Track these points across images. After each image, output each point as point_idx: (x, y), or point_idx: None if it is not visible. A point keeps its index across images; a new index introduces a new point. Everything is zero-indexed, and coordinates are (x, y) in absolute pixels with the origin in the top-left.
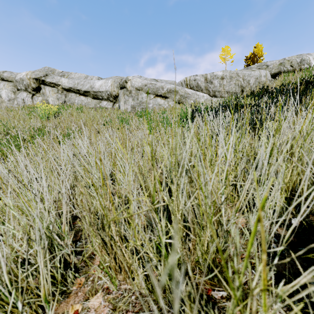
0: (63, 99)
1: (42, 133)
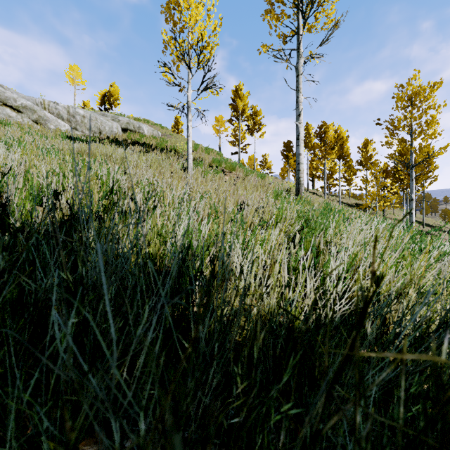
0: None
1: None
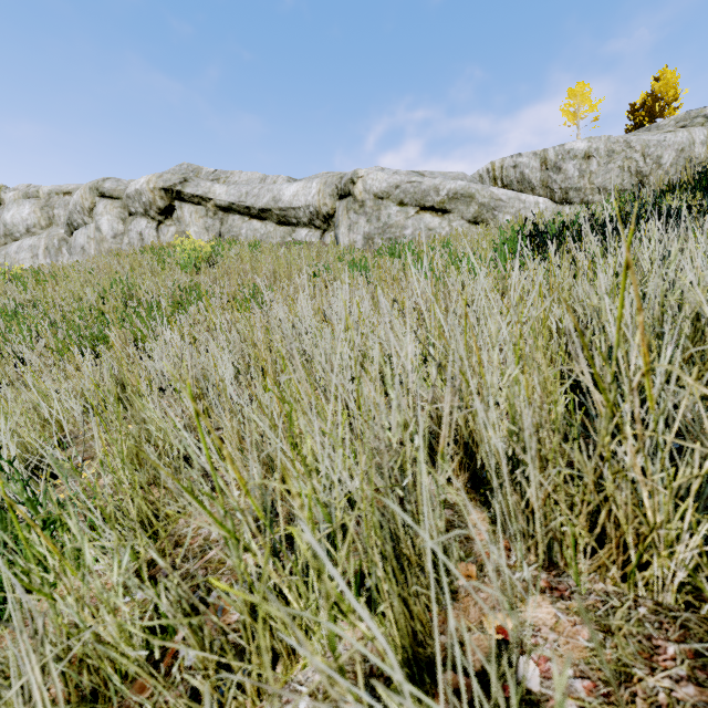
0: (217, 230)
1: (198, 296)
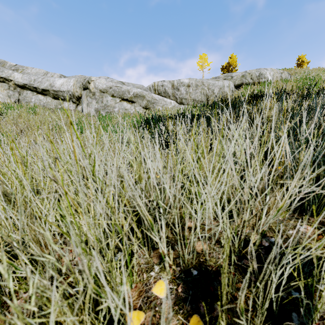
0: (16, 97)
1: None
